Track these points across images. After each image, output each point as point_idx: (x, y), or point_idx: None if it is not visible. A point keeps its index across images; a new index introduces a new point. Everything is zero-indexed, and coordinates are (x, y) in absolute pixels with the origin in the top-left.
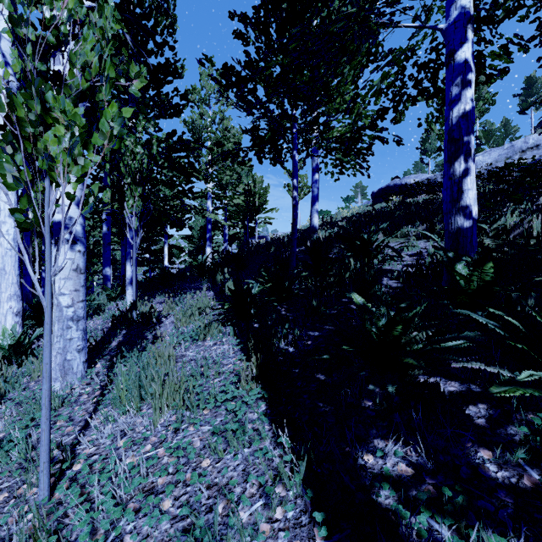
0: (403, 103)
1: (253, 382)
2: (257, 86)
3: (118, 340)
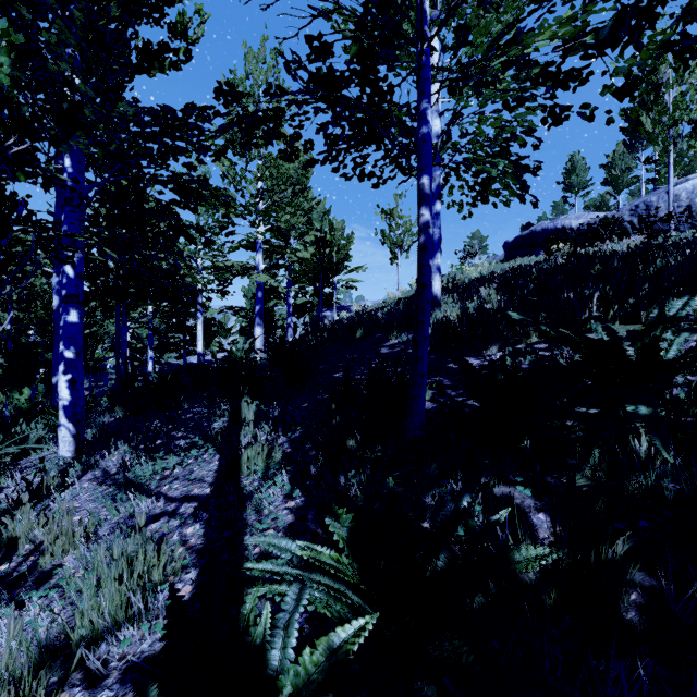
0: None
1: None
2: None
3: None
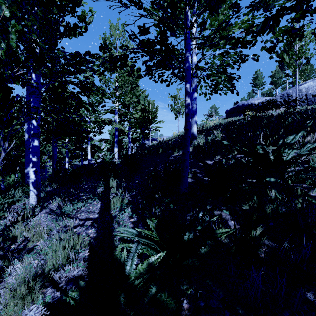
0: None
1: None
2: None
3: None
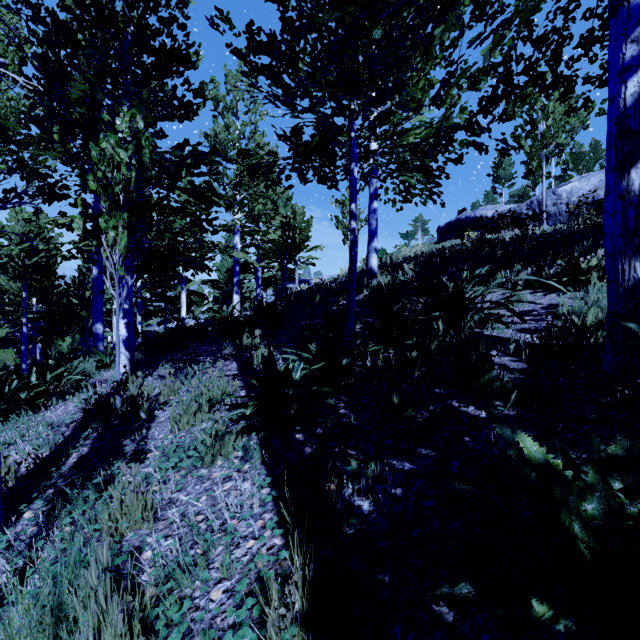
0: (520, 88)
1: (296, 621)
2: (299, 57)
3: (80, 452)
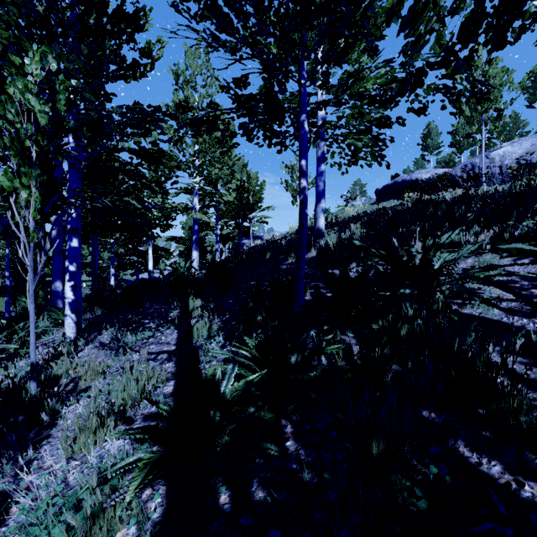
0: (521, 3)
1: None
2: None
3: None
